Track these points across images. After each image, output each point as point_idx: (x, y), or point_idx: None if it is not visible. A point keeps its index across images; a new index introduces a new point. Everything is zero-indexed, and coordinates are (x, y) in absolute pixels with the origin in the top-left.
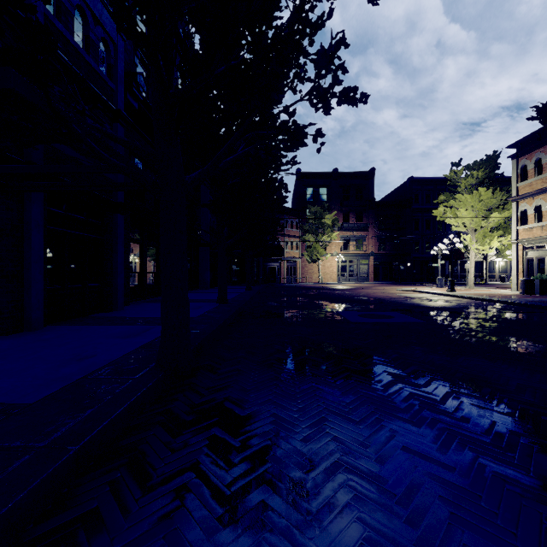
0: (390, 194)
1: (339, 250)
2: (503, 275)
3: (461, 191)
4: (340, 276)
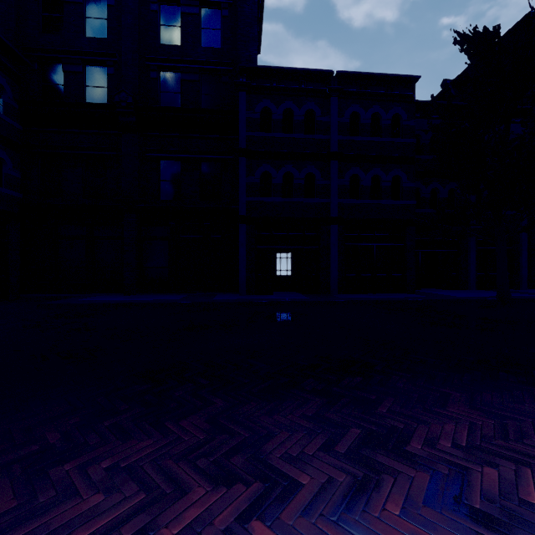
0: None
1: None
2: None
3: None
4: None
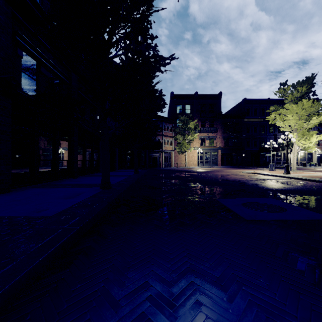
0: (230, 110)
1: (198, 146)
2: (305, 162)
3: (287, 102)
4: (199, 162)
